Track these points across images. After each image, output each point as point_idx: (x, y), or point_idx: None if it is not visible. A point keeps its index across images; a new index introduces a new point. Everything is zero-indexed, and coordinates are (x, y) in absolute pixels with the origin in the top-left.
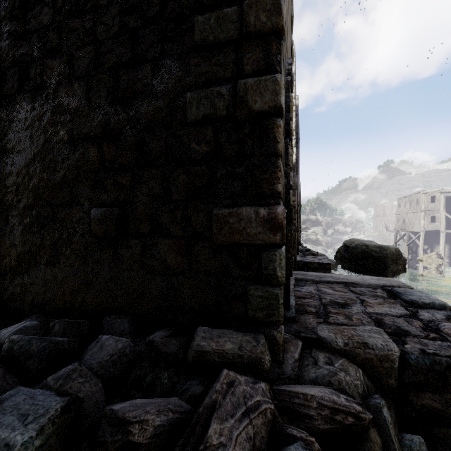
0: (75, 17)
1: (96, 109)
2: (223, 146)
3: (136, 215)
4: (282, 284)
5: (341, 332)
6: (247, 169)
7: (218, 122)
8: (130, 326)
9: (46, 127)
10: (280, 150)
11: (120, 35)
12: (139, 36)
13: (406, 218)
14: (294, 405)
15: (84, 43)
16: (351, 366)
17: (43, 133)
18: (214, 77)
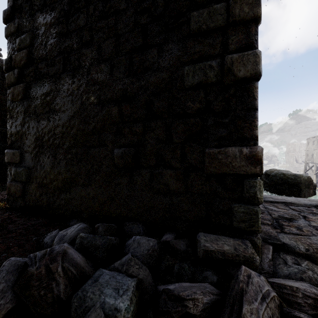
0: (102, 20)
1: (117, 81)
2: (212, 104)
3: (146, 153)
4: (261, 203)
5: (299, 240)
6: (232, 120)
7: (208, 86)
8: (143, 230)
9: (82, 94)
10: (257, 105)
11: (134, 29)
12: (148, 29)
13: (314, 153)
14: (284, 294)
15: (108, 36)
16: (316, 266)
17: (80, 98)
18: (205, 55)
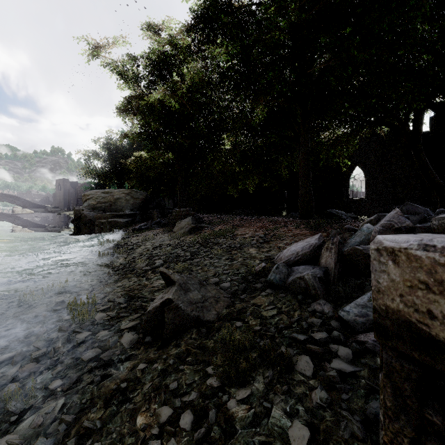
0: None
1: None
2: None
3: None
4: None
5: None
6: None
7: None
8: None
9: None
10: None
11: None
12: None
13: None
14: None
15: None
16: None
17: None
18: None
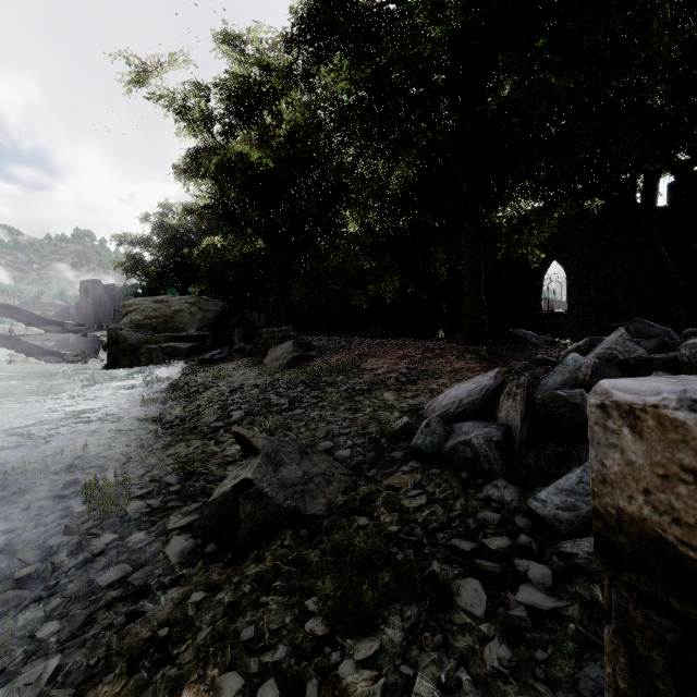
0: None
1: None
2: None
3: None
4: None
5: None
6: None
7: None
8: None
9: None
10: None
11: None
12: None
13: None
14: None
15: None
16: None
17: None
18: None
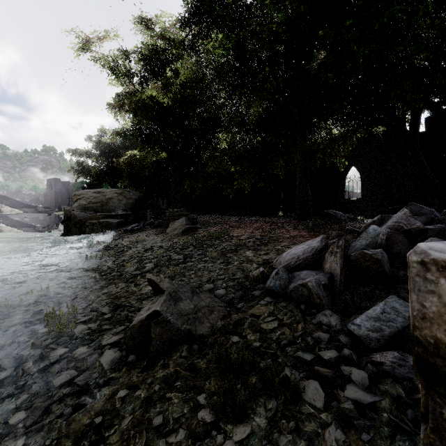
0: None
1: None
2: None
3: None
4: None
5: None
6: None
7: None
8: None
9: None
10: None
11: None
12: None
13: None
14: None
15: None
16: None
17: None
18: None
